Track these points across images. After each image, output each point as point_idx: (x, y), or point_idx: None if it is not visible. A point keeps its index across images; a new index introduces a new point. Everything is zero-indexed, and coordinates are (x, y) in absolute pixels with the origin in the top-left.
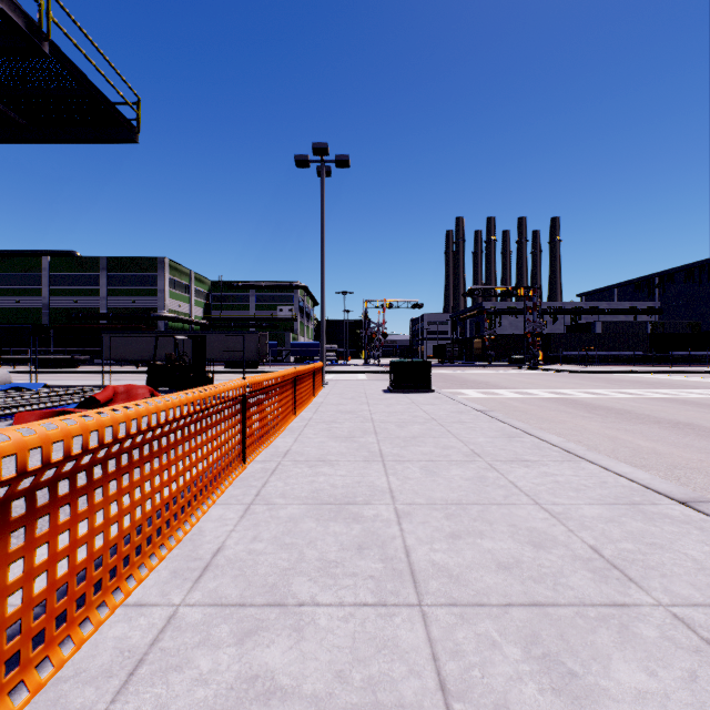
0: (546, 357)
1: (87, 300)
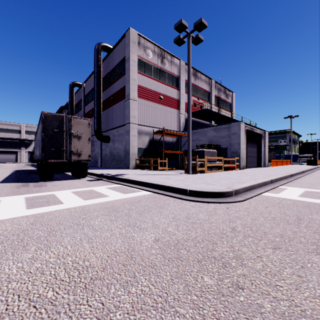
0: None
1: None
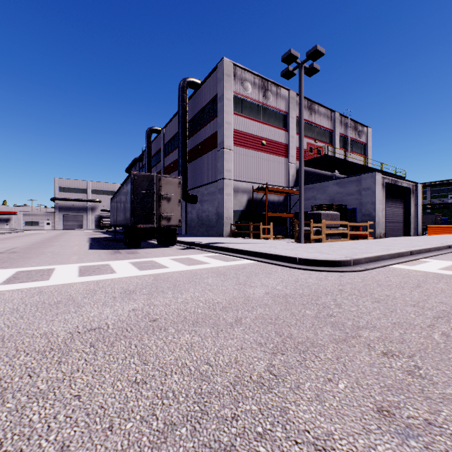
0: None
1: None
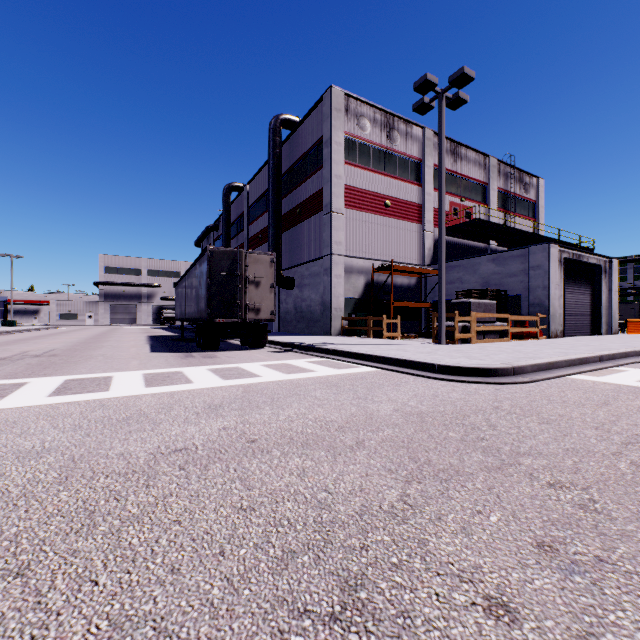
0: None
1: None
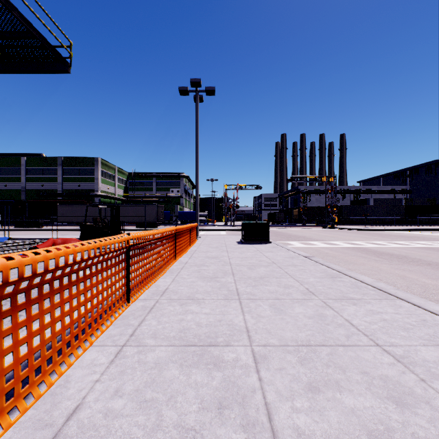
0: (339, 220)
1: (49, 184)
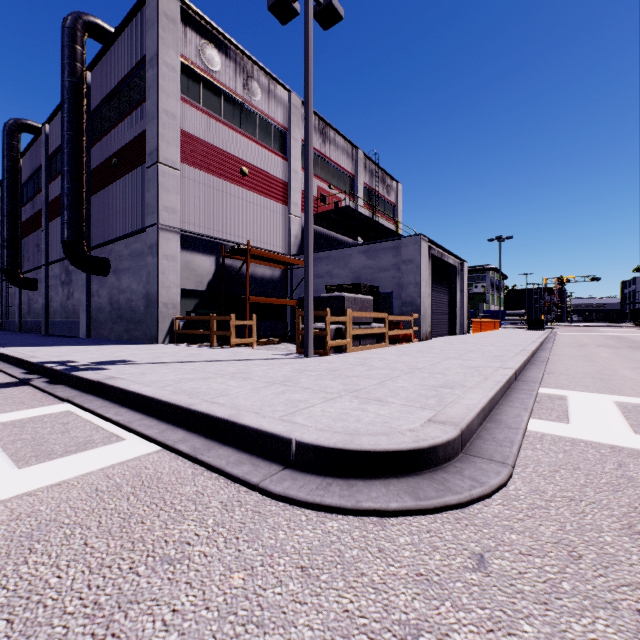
0: None
1: None
